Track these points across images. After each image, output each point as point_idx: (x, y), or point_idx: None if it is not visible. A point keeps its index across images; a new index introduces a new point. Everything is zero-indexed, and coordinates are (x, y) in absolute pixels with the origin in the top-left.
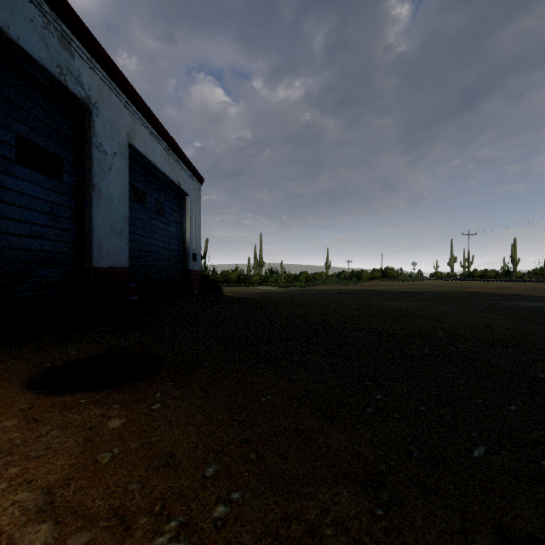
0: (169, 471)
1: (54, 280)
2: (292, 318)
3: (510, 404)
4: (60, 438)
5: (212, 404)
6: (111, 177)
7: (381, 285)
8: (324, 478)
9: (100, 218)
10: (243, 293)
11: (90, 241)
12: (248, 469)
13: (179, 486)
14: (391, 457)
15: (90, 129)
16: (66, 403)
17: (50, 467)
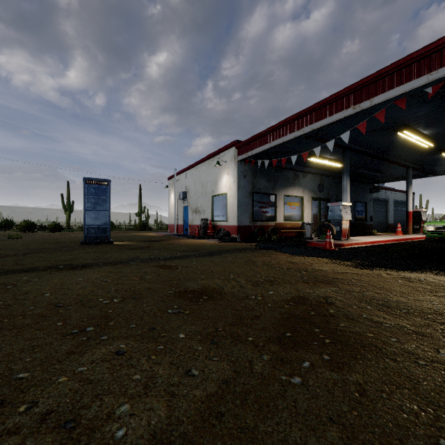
0: None
1: (384, 225)
2: None
3: None
4: None
5: None
6: (391, 208)
7: None
8: None
9: (389, 215)
10: None
11: (388, 219)
12: None
13: None
14: None
15: (388, 202)
16: None
17: None
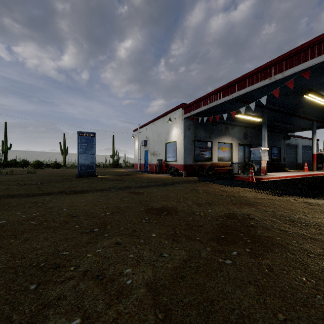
0: None
1: (294, 164)
2: None
3: None
4: None
5: None
6: (300, 151)
7: None
8: None
9: (298, 157)
10: None
11: (297, 160)
12: None
13: None
14: None
15: (297, 146)
16: None
17: None
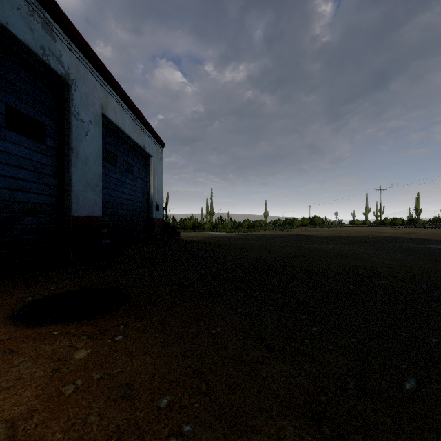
0: (127, 402)
1: (39, 227)
2: (237, 258)
3: (431, 336)
4: (30, 369)
5: (168, 335)
6: (87, 141)
7: (309, 231)
8: (268, 409)
9: (78, 175)
10: (197, 237)
11: (69, 194)
12: (199, 400)
13: (134, 418)
14: (329, 389)
15: (69, 101)
16: (41, 334)
17: (17, 398)
